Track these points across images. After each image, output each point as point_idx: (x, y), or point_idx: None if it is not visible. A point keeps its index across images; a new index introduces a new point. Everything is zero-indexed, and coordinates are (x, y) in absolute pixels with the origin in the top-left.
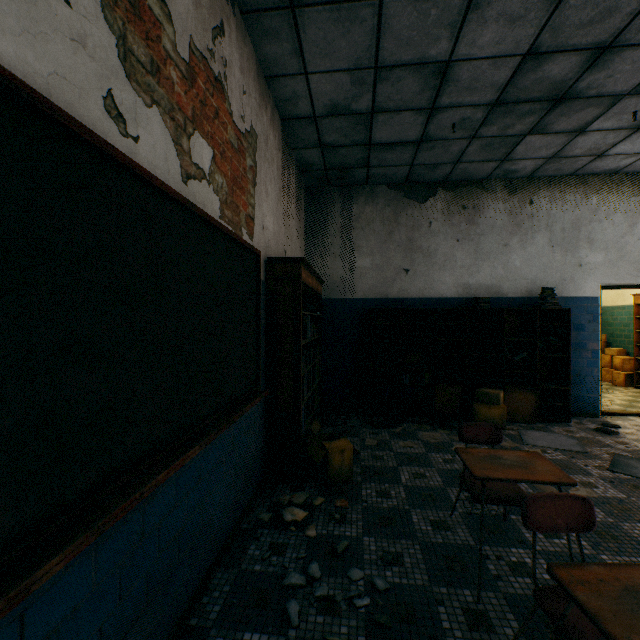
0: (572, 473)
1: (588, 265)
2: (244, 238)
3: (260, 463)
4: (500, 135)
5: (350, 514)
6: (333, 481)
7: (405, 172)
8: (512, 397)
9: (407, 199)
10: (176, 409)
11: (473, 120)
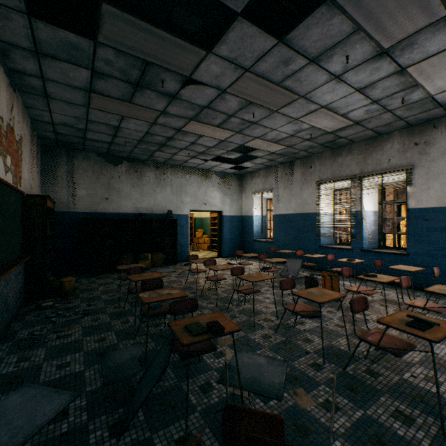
0: (166, 277)
1: (185, 202)
2: (19, 188)
3: (23, 292)
4: (146, 149)
5: (75, 301)
6: (66, 294)
7: (106, 151)
8: (156, 256)
9: (108, 162)
10: (5, 255)
11: (134, 142)
